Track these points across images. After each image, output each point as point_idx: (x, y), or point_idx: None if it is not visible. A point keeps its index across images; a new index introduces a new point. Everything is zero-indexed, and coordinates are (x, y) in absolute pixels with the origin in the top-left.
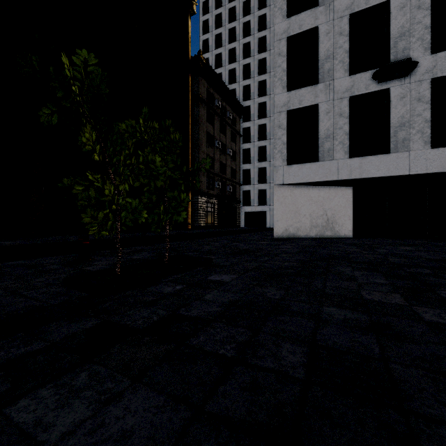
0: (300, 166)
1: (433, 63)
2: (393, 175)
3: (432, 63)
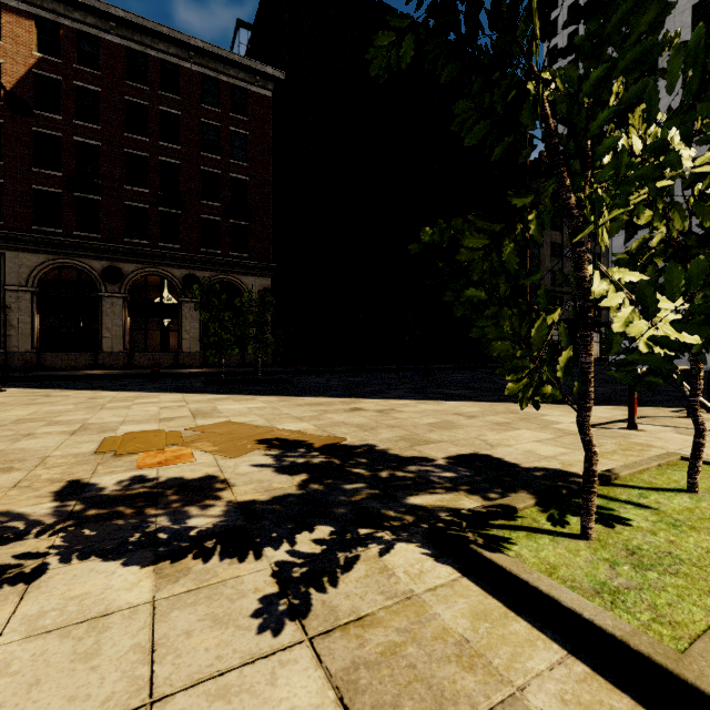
0: None
1: None
2: None
3: None
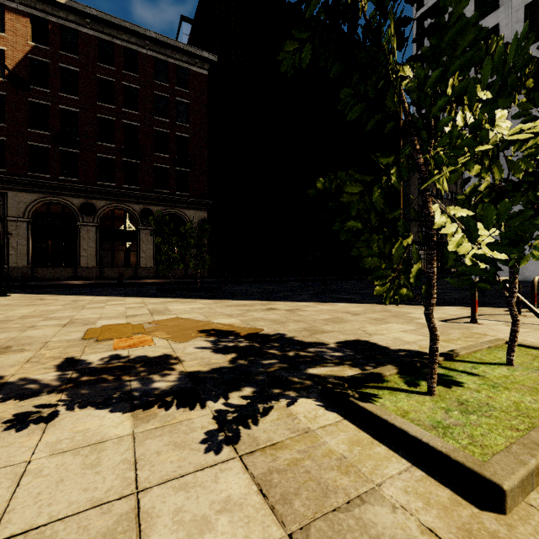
0: None
1: None
2: None
3: None
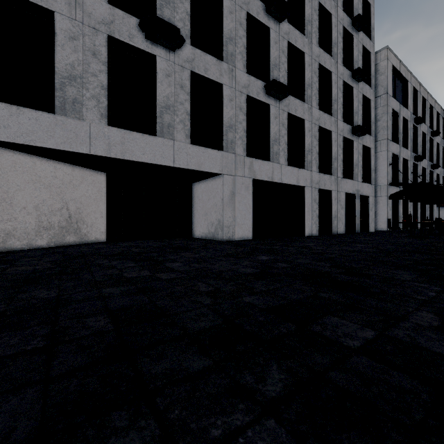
0: (12, 108)
1: (193, 55)
2: (159, 163)
3: (192, 54)
